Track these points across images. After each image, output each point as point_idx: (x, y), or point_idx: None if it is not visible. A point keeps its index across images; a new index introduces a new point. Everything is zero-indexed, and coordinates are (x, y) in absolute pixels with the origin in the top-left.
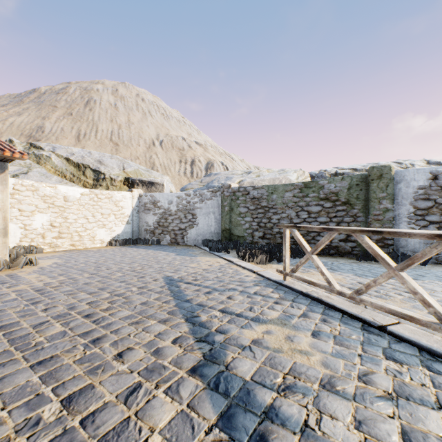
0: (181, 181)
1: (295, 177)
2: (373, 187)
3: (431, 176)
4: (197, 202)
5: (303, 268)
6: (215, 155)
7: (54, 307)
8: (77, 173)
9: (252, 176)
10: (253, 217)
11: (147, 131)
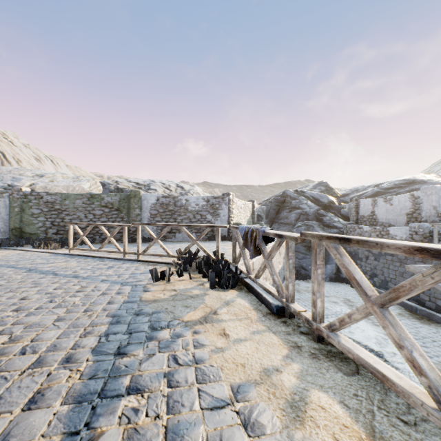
0: None
1: (88, 185)
2: (132, 202)
3: (157, 198)
4: None
5: None
6: None
7: None
8: None
9: (45, 180)
10: (47, 218)
11: None
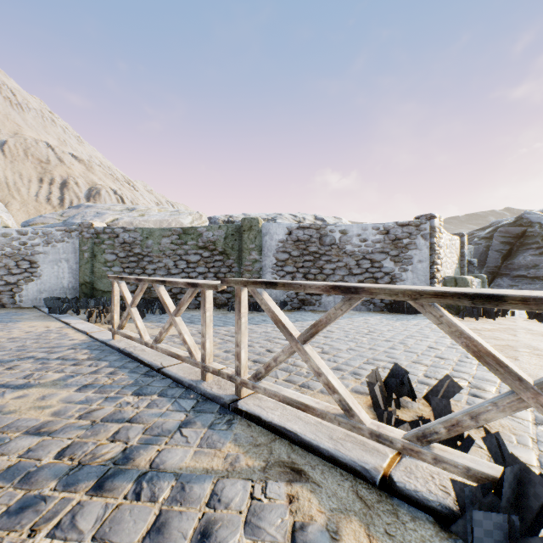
0: (40, 210)
1: (189, 220)
2: (245, 238)
3: (288, 231)
4: (40, 245)
5: (158, 324)
6: (106, 179)
7: None
8: None
9: (134, 214)
10: (124, 267)
11: None
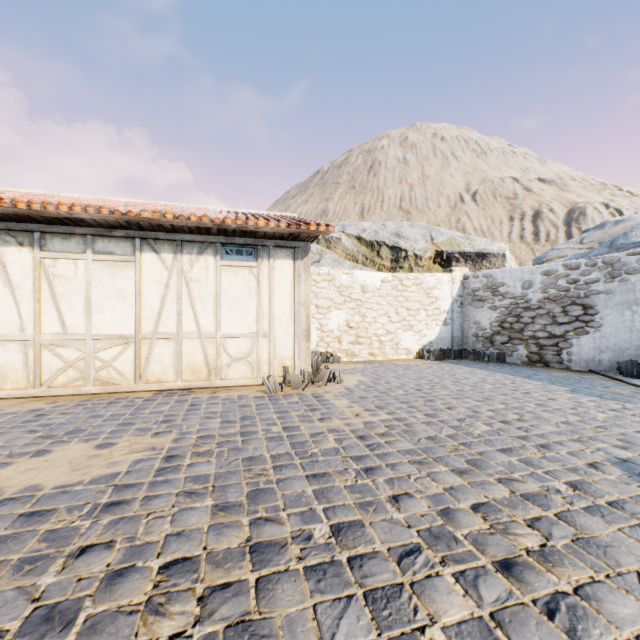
0: (513, 251)
1: None
2: None
3: None
4: (598, 280)
5: None
6: (586, 194)
7: (407, 497)
8: (369, 254)
9: None
10: None
11: (450, 183)
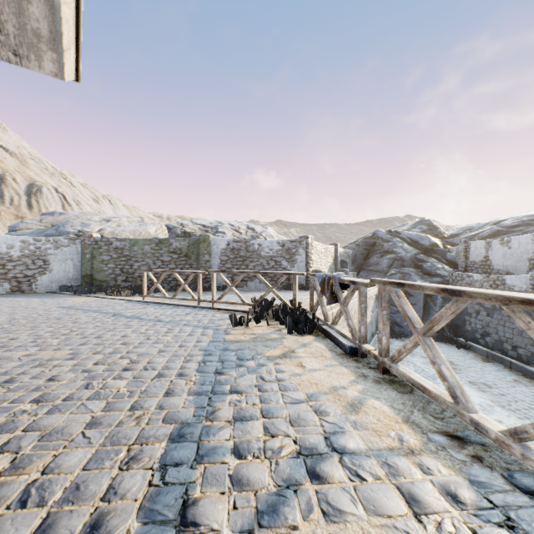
0: None
1: (154, 230)
2: (201, 247)
3: (228, 243)
4: (51, 248)
5: None
6: (43, 175)
7: None
8: None
9: (113, 225)
10: (117, 264)
11: None
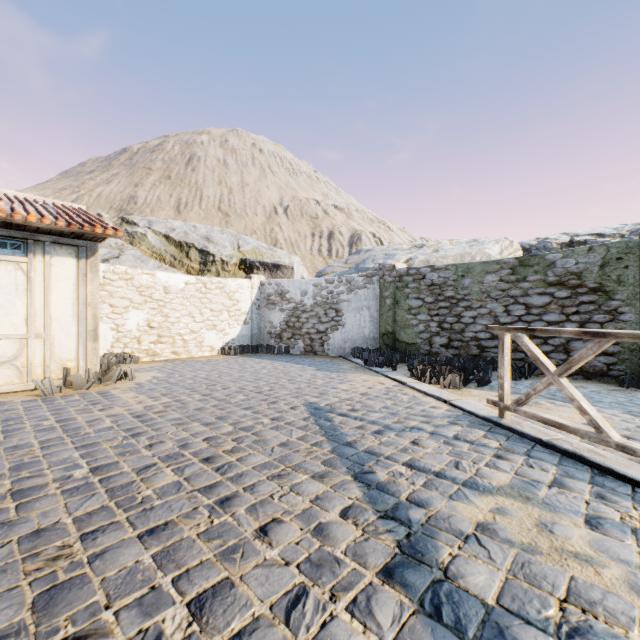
0: (314, 262)
1: (497, 250)
2: None
3: None
4: (344, 292)
5: None
6: (363, 224)
7: (160, 443)
8: (178, 254)
9: (426, 251)
10: (432, 315)
11: (267, 194)
